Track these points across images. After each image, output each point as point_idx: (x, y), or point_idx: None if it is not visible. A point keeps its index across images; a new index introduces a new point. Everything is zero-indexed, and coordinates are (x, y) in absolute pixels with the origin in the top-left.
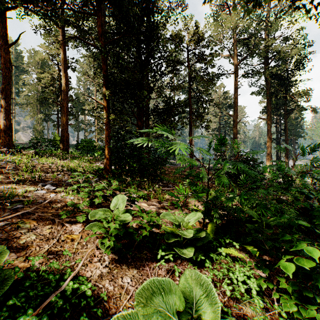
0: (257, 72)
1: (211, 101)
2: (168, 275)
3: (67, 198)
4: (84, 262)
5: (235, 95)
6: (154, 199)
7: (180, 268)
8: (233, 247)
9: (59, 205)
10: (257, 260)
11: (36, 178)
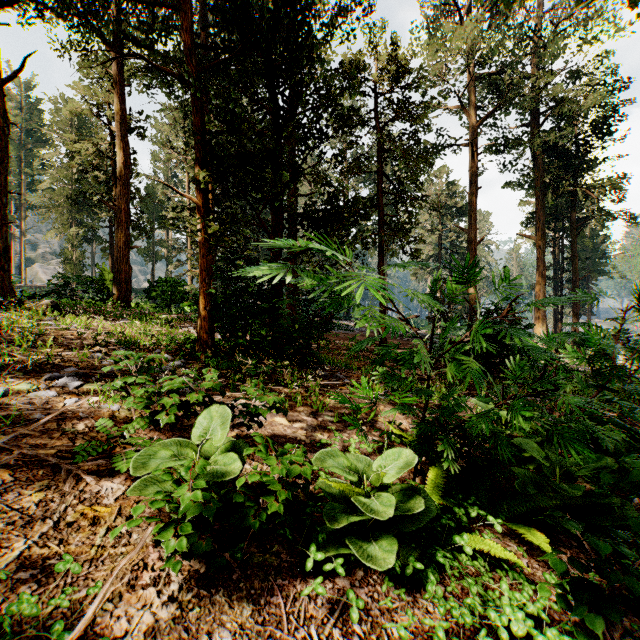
0: (516, 142)
1: (423, 200)
2: (332, 619)
3: (104, 409)
4: (114, 589)
5: (471, 188)
6: (303, 406)
7: (363, 595)
8: (487, 527)
9: (82, 426)
10: (547, 561)
11: (42, 362)
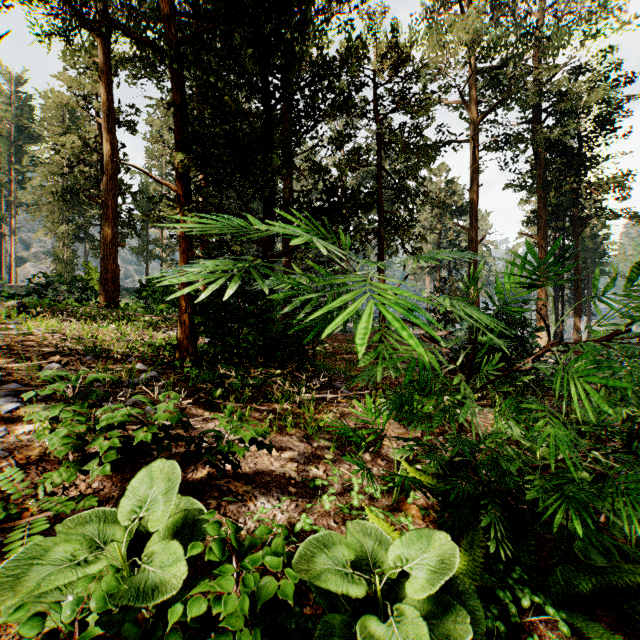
0: (518, 138)
1: (425, 195)
2: None
3: (36, 443)
4: None
5: (472, 185)
6: (295, 427)
7: None
8: (543, 617)
9: None
10: None
11: None
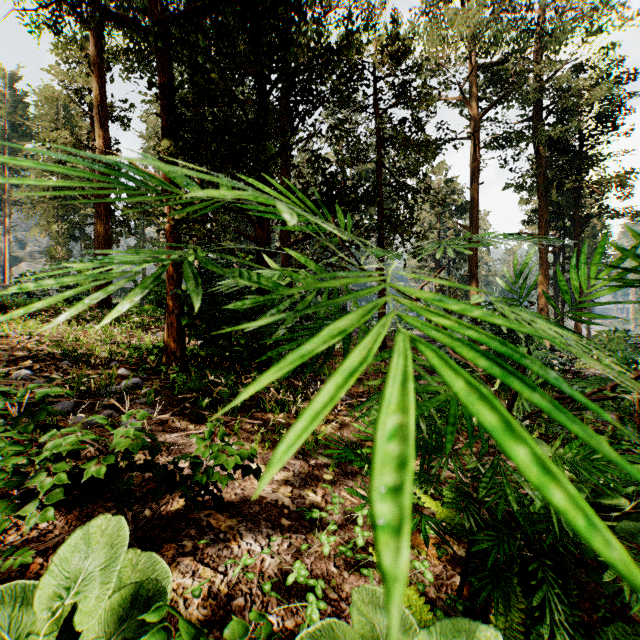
0: (520, 136)
1: (427, 192)
2: None
3: None
4: None
5: (473, 184)
6: None
7: None
8: None
9: None
10: None
11: None
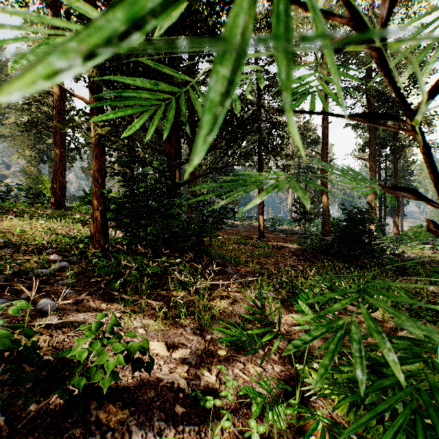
0: (357, 89)
1: None
2: None
3: None
4: None
5: (324, 123)
6: (190, 316)
7: None
8: None
9: None
10: None
11: None
